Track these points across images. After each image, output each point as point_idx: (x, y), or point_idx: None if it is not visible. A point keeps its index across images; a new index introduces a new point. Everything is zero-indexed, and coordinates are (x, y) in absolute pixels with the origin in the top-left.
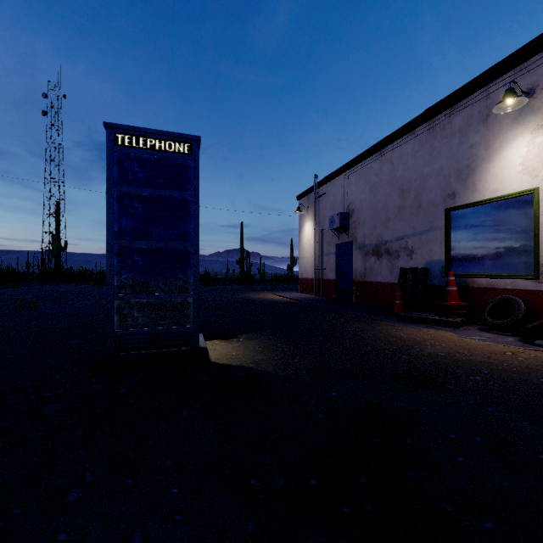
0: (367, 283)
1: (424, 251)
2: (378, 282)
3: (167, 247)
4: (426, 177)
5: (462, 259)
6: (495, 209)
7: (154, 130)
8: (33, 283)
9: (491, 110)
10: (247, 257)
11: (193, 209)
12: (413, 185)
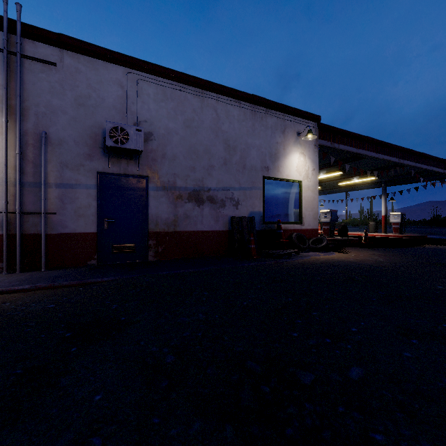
0: (181, 233)
1: (248, 204)
2: (199, 231)
3: None
4: (250, 146)
5: (271, 212)
6: (286, 186)
7: None
8: None
9: (286, 129)
10: None
11: None
12: (239, 146)
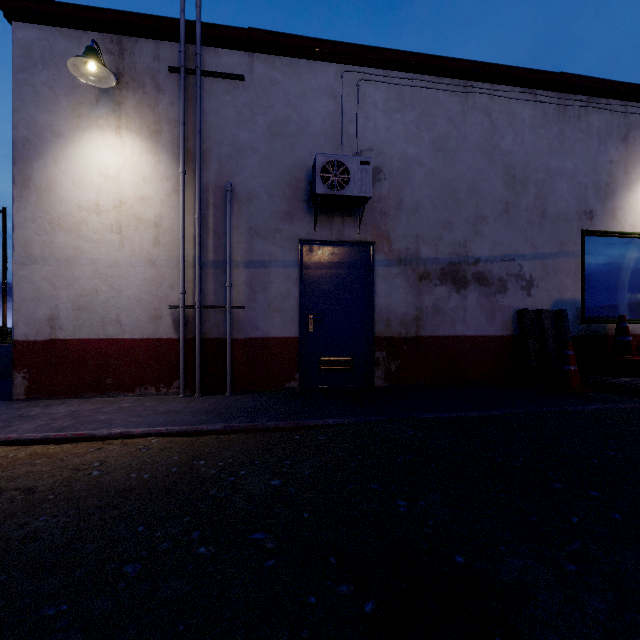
0: (428, 340)
1: (552, 285)
2: (459, 337)
3: None
4: (554, 174)
5: (596, 300)
6: (628, 247)
7: None
8: None
9: (630, 133)
10: None
11: None
12: (533, 177)
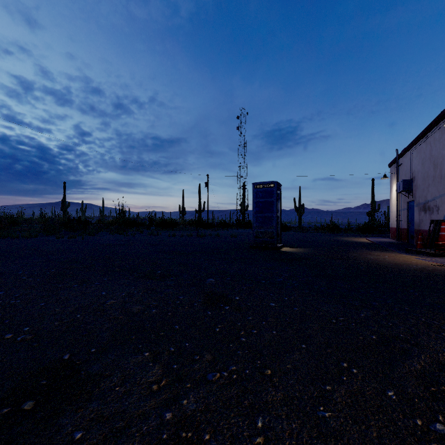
0: (420, 231)
1: (443, 208)
2: (425, 230)
3: (267, 215)
4: (443, 157)
5: None
6: None
7: (264, 182)
8: (233, 229)
9: None
10: (378, 209)
11: (275, 203)
12: (438, 162)
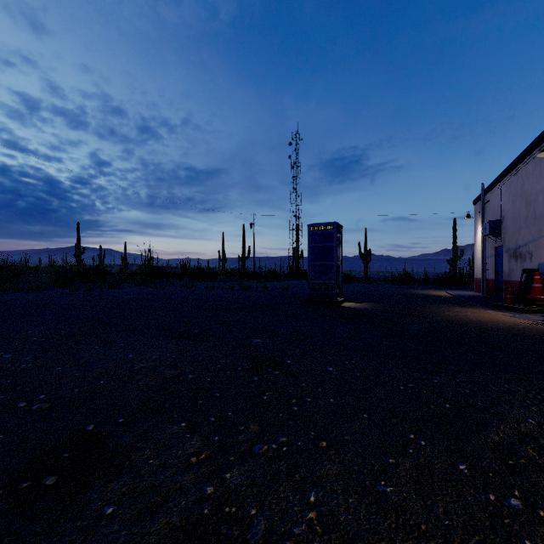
0: (510, 282)
1: (537, 255)
2: (515, 281)
3: (326, 263)
4: (537, 193)
5: None
6: None
7: (321, 223)
8: (284, 280)
9: None
10: (461, 256)
11: (335, 249)
12: (532, 199)
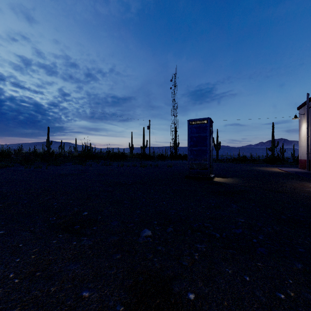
0: None
1: None
2: None
3: (201, 148)
4: None
5: None
6: None
7: (198, 119)
8: (168, 160)
9: None
10: (277, 145)
11: (208, 138)
12: None
